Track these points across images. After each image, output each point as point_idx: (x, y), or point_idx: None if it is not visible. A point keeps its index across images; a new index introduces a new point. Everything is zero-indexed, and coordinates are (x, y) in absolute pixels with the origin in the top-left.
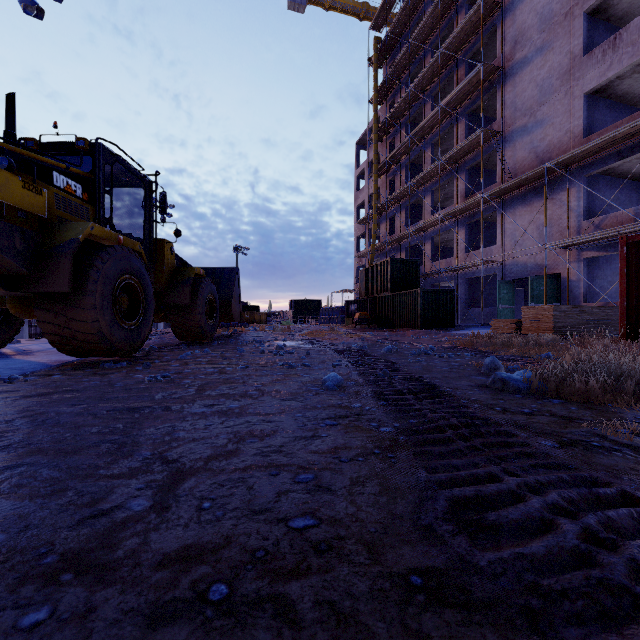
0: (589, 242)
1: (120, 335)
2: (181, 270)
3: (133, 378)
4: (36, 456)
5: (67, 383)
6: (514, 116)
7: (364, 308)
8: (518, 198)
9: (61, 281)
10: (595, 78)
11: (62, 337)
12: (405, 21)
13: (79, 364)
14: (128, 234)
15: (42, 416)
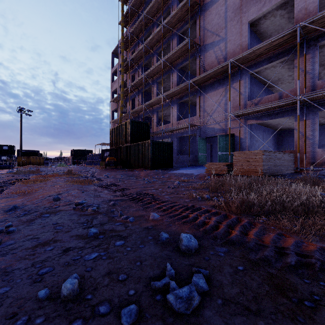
0: (253, 113)
1: None
2: None
3: None
4: None
5: None
6: (206, 35)
7: (114, 154)
8: (209, 86)
9: None
10: (255, 12)
11: None
12: None
13: None
14: None
15: None
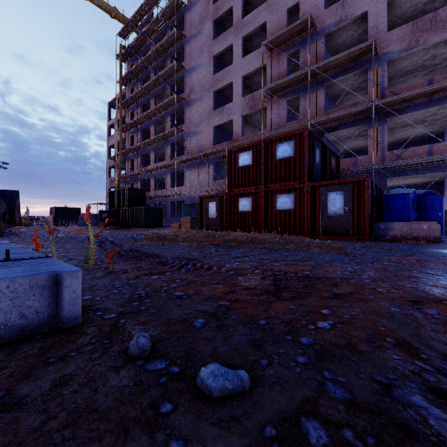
0: (214, 190)
1: None
2: None
3: None
4: None
5: None
6: (190, 125)
7: (112, 216)
8: (192, 165)
9: None
10: (217, 122)
11: None
12: (140, 44)
13: None
14: None
15: None
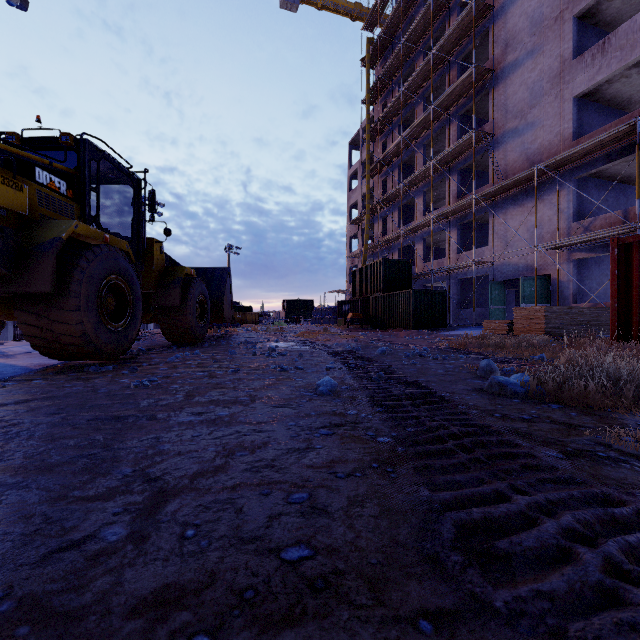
0: (579, 244)
1: (106, 337)
2: (171, 270)
3: (118, 383)
4: (4, 475)
5: (48, 389)
6: (505, 118)
7: (357, 308)
8: (509, 200)
9: (43, 281)
10: (584, 82)
11: (44, 340)
12: (398, 22)
13: (63, 368)
14: (116, 233)
15: (16, 427)
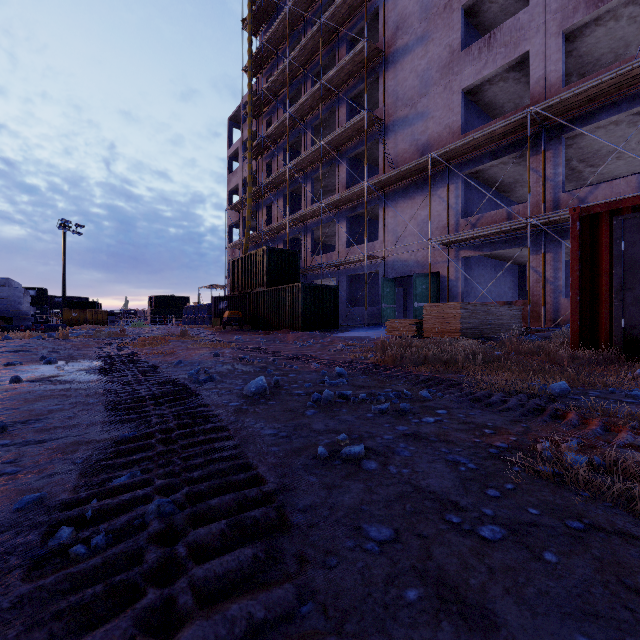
0: (468, 240)
1: None
2: None
3: None
4: None
5: None
6: (396, 105)
7: (236, 306)
8: (400, 192)
9: None
10: (472, 75)
11: None
12: None
13: None
14: None
15: None
